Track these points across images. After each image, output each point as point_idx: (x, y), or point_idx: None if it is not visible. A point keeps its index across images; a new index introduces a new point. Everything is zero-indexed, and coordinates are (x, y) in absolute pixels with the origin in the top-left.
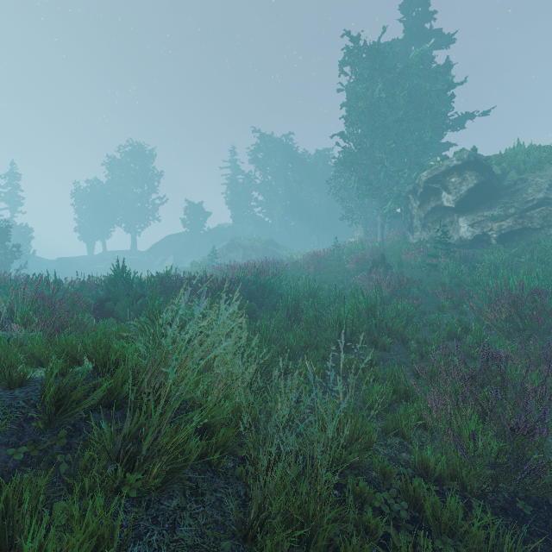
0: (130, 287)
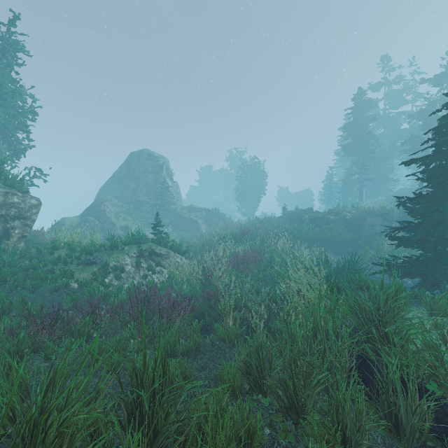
0: None
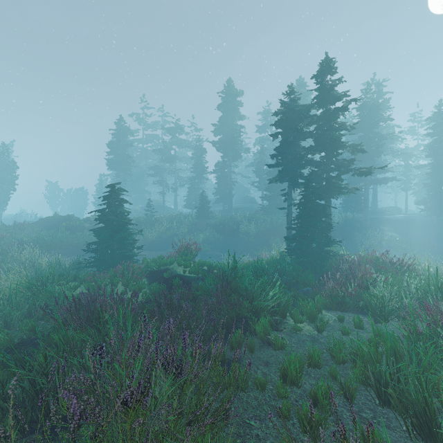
0: (232, 286)
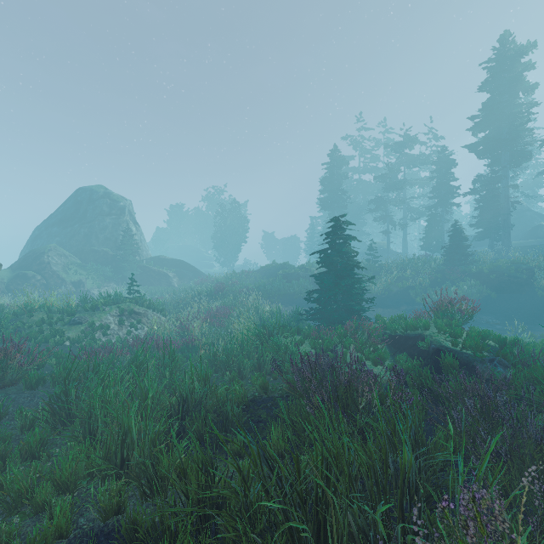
0: None
